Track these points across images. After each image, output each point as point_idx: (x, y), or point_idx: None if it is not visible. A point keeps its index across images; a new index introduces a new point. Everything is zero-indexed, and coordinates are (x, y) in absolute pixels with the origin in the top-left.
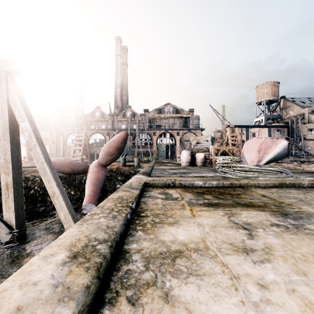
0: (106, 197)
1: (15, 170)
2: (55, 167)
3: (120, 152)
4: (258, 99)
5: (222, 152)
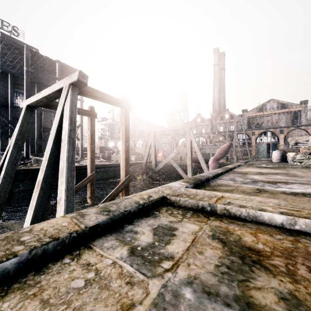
0: None
1: (191, 160)
2: (194, 160)
3: (226, 153)
4: None
5: None
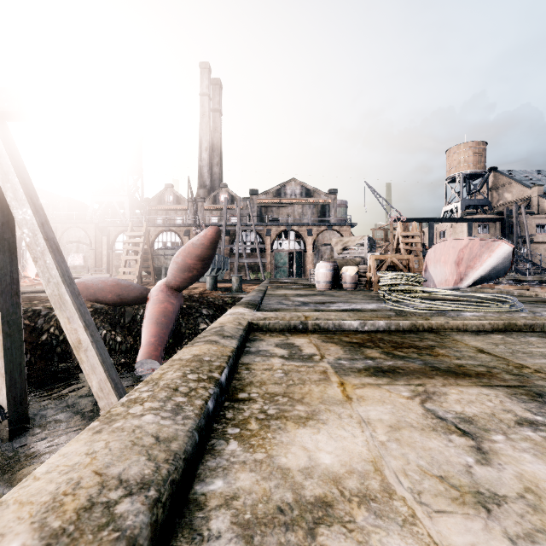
0: (180, 347)
1: (7, 300)
2: (87, 291)
3: (206, 265)
4: (450, 173)
5: (389, 265)
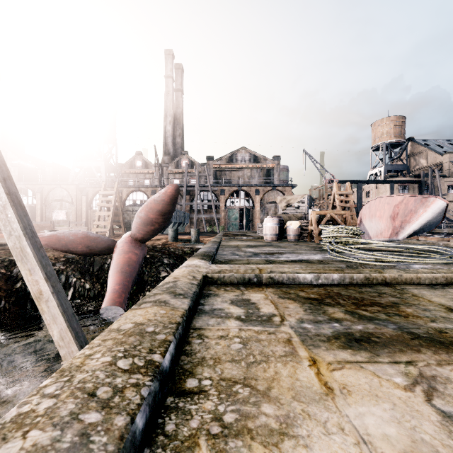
0: (142, 293)
1: None
2: (59, 243)
3: (166, 219)
4: (375, 142)
5: (327, 219)
